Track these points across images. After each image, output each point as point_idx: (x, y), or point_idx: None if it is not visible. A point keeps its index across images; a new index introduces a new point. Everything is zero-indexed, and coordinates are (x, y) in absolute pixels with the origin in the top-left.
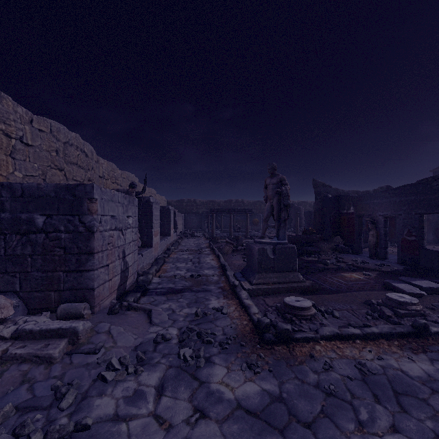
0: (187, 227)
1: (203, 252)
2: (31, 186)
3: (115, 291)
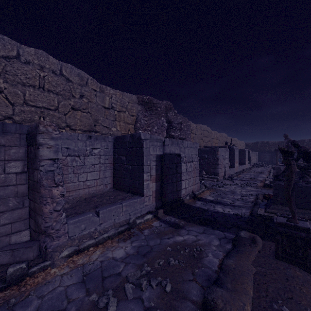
0: (260, 161)
1: (263, 173)
2: (204, 148)
3: (222, 176)
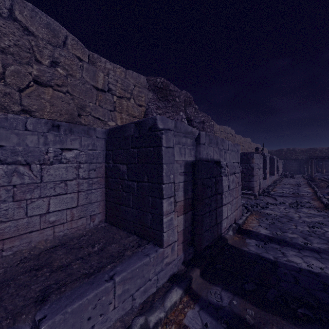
0: (286, 170)
1: (301, 186)
2: None
3: (257, 191)
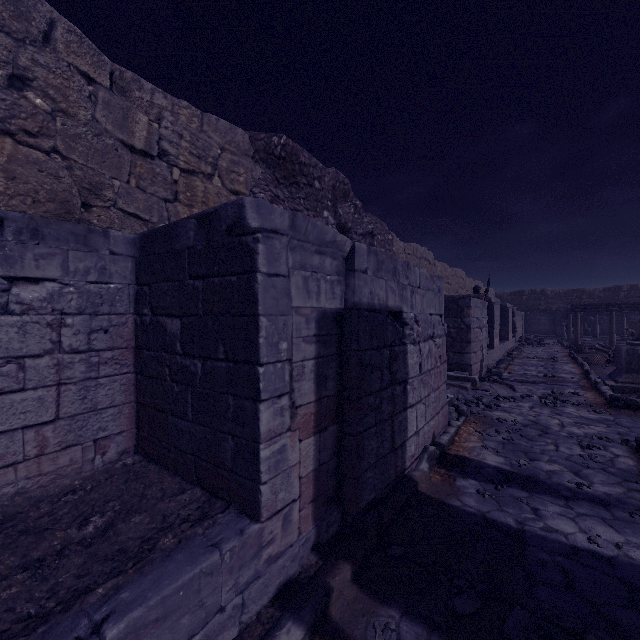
0: (529, 331)
1: (558, 361)
2: None
3: (478, 373)
